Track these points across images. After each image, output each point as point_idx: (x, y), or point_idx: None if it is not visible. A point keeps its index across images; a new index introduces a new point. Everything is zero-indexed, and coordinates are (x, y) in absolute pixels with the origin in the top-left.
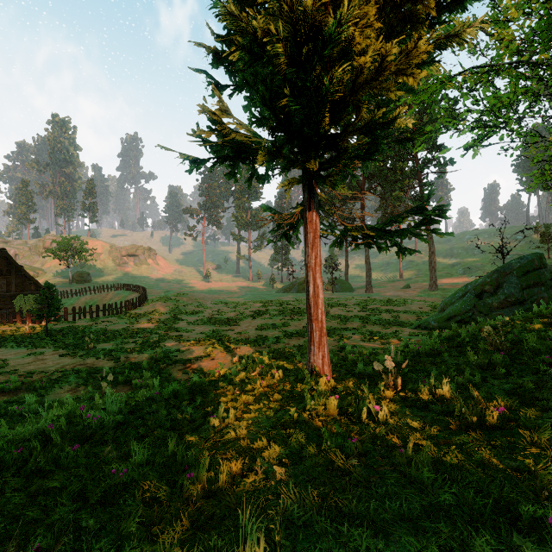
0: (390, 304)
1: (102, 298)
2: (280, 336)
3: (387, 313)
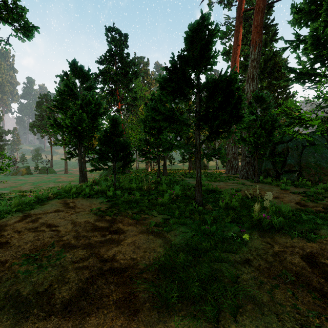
0: None
1: None
2: (51, 188)
3: None
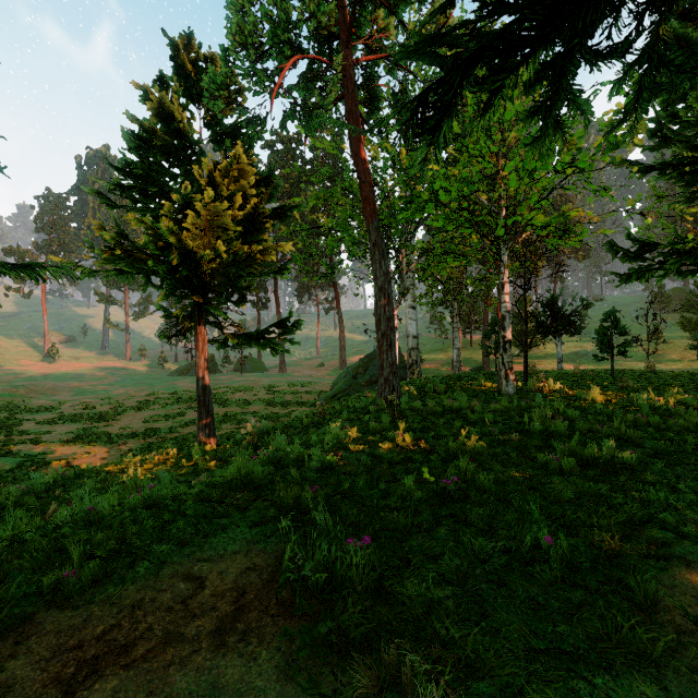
0: (298, 384)
1: None
2: (175, 426)
3: (292, 394)
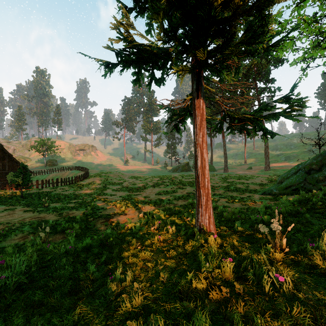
0: (241, 178)
1: (62, 175)
2: (171, 199)
3: (240, 184)
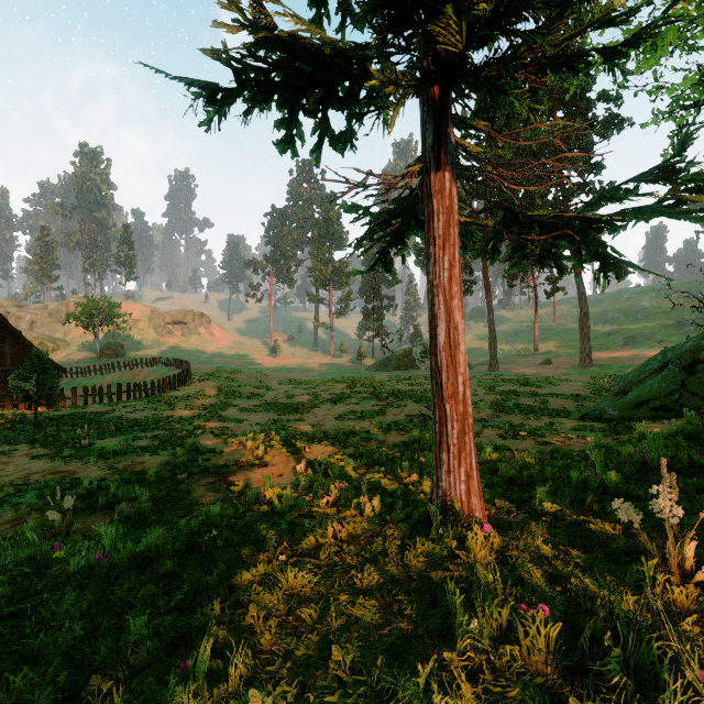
0: (529, 384)
1: (133, 377)
2: (372, 430)
3: (529, 397)
